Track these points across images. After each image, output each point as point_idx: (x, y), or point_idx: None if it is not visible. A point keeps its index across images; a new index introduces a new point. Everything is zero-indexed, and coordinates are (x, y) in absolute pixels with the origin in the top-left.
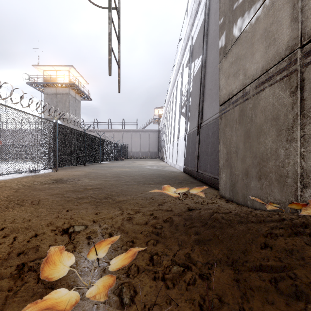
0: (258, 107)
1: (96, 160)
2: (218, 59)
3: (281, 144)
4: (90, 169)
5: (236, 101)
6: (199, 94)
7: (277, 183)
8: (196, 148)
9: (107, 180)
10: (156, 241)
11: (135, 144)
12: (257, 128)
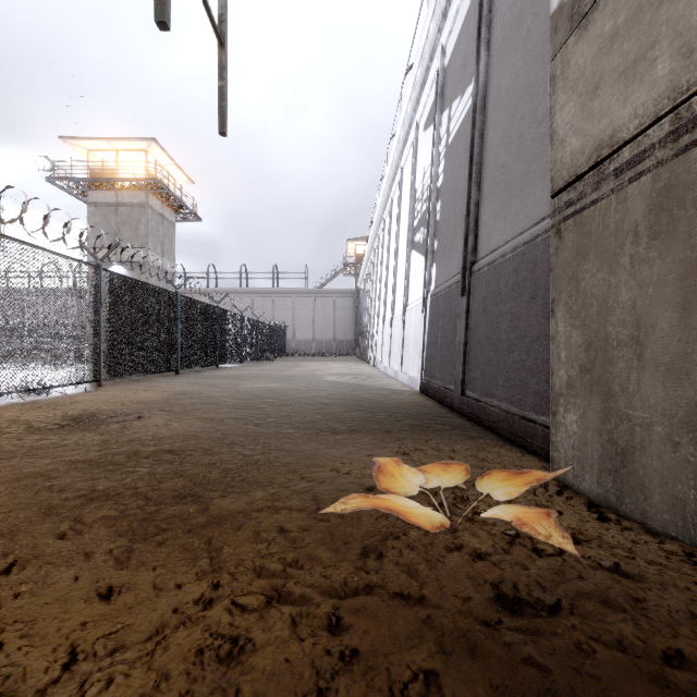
0: None
1: (207, 360)
2: (529, 74)
3: None
4: (186, 385)
5: (638, 162)
6: (467, 184)
7: None
8: (458, 332)
9: (216, 417)
10: None
11: (303, 322)
12: None
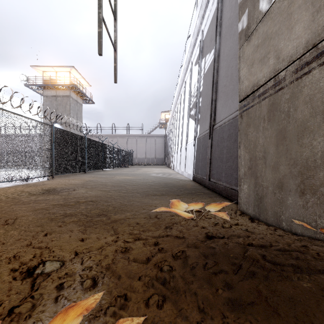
0: (300, 97)
1: (98, 166)
2: (235, 49)
3: None
4: (90, 177)
5: (264, 93)
6: (211, 92)
7: None
8: (207, 154)
9: (106, 190)
10: (162, 297)
11: (141, 149)
12: (298, 125)
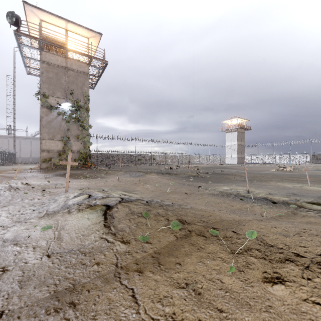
0: None
1: None
2: None
3: None
4: None
5: None
6: None
7: None
8: None
9: (8, 170)
10: None
11: (25, 150)
12: None
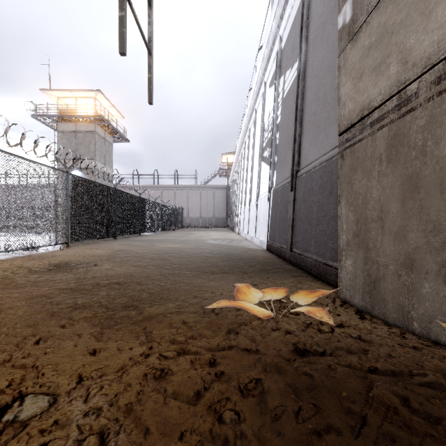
0: (445, 122)
1: (133, 230)
2: (329, 59)
3: None
4: (121, 245)
5: (381, 120)
6: (294, 123)
7: None
8: (288, 213)
9: (142, 265)
10: None
11: (194, 206)
12: (443, 167)
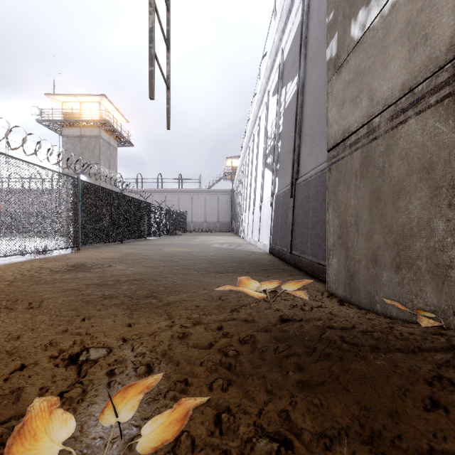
0: (396, 151)
1: (139, 234)
2: (324, 79)
3: (438, 212)
4: (129, 249)
5: (357, 143)
6: (294, 134)
7: (431, 278)
8: (288, 218)
9: (153, 265)
10: (226, 381)
11: (198, 210)
12: (394, 184)
